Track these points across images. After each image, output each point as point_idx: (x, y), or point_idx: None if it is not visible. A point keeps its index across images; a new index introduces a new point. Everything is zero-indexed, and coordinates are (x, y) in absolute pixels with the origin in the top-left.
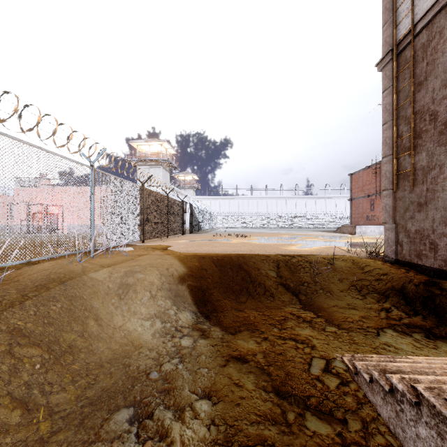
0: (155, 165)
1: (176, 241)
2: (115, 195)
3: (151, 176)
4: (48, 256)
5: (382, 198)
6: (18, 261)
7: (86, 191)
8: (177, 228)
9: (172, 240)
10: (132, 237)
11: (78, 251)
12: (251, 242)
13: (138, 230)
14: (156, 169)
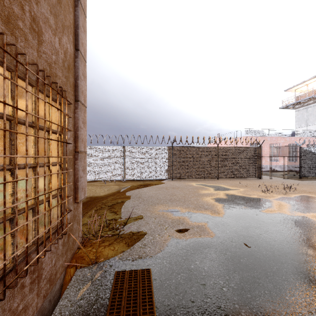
0: (313, 103)
1: (193, 182)
2: (141, 155)
3: (173, 139)
4: (101, 179)
5: (85, 163)
6: (91, 180)
7: (120, 156)
8: (245, 172)
9: (197, 182)
10: (158, 176)
11: (115, 179)
12: (218, 196)
13: (166, 172)
14: (314, 106)
